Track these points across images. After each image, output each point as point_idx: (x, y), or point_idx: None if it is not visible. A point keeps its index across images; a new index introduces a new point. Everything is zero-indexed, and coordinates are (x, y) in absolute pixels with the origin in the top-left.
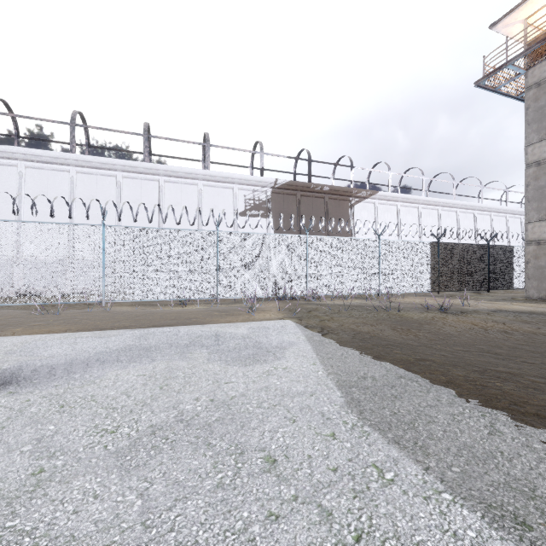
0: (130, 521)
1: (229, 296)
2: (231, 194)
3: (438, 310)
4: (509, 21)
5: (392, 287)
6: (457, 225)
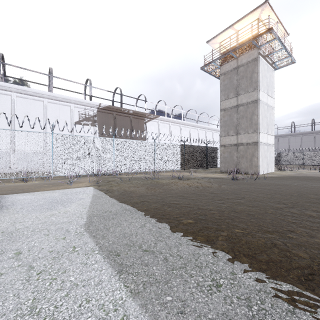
0: None
1: (61, 174)
2: (69, 110)
3: (178, 178)
4: (214, 42)
5: (162, 167)
6: (198, 136)
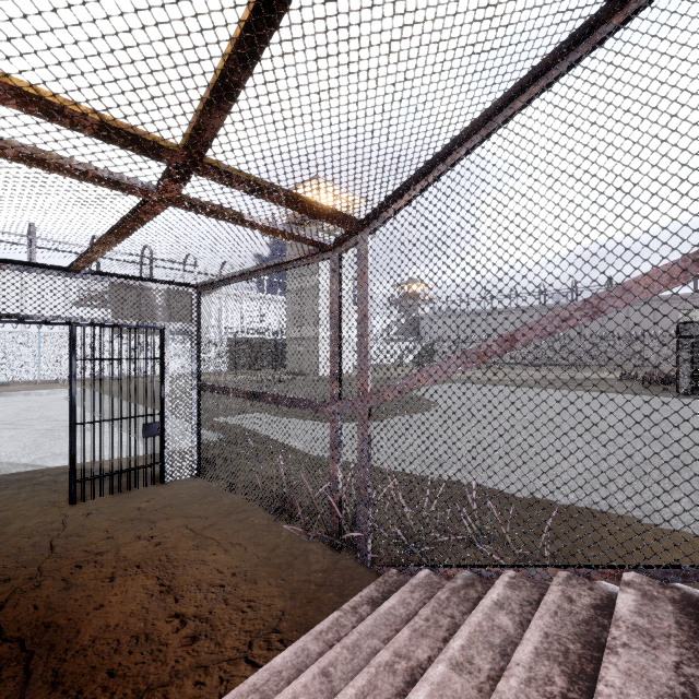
0: (7, 405)
1: (51, 378)
2: (63, 285)
3: None
4: None
5: None
6: None
